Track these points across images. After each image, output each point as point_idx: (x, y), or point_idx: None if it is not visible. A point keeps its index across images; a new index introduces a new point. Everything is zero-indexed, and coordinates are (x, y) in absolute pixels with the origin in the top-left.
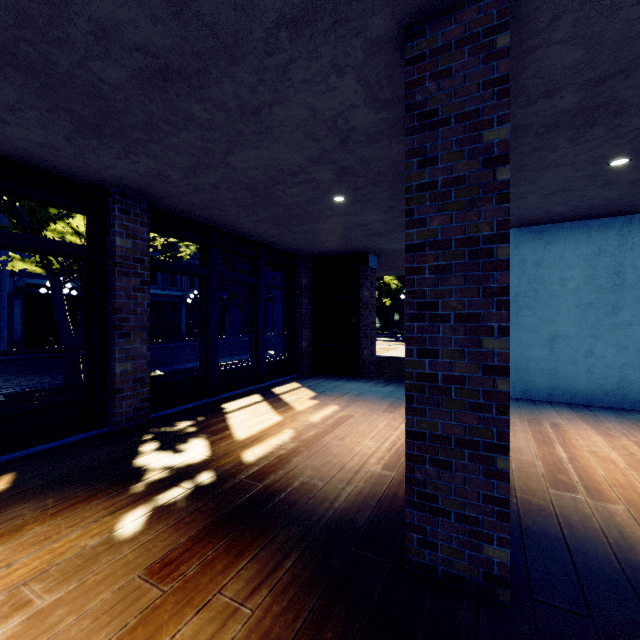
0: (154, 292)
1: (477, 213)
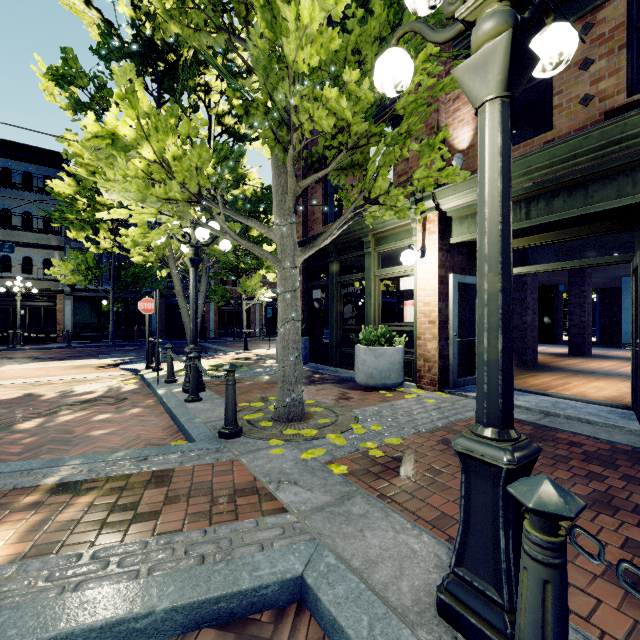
0: (393, 301)
1: (580, 299)
